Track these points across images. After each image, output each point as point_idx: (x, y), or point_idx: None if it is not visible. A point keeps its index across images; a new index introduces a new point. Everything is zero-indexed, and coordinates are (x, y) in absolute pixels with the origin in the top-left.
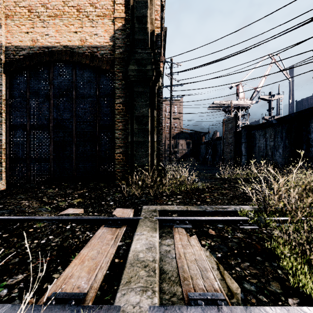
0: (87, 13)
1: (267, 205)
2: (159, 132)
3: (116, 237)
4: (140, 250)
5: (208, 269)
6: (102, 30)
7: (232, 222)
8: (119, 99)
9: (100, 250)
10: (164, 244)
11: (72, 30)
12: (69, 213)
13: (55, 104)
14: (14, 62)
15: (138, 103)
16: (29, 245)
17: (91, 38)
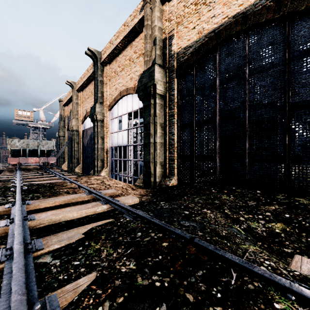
0: None
1: None
2: None
3: None
4: None
5: None
6: None
7: None
8: None
9: None
10: None
11: None
12: None
13: (222, 93)
14: (183, 63)
15: None
16: None
17: None
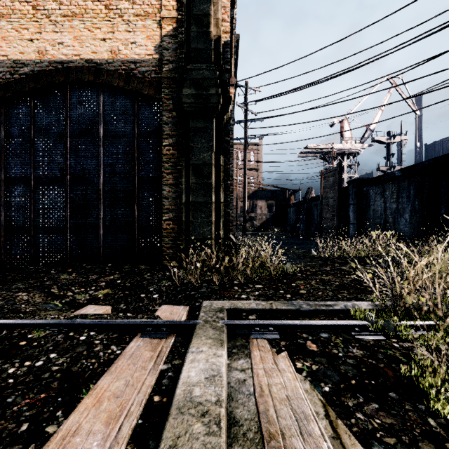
0: (121, 12)
1: (398, 303)
2: (227, 189)
3: (158, 355)
4: (196, 381)
5: (310, 416)
6: (144, 36)
7: (342, 329)
8: (168, 139)
9: (130, 380)
10: (236, 369)
11: (98, 36)
12: (88, 313)
13: (73, 147)
14: (11, 84)
15: (196, 145)
16: (14, 371)
17: (126, 49)
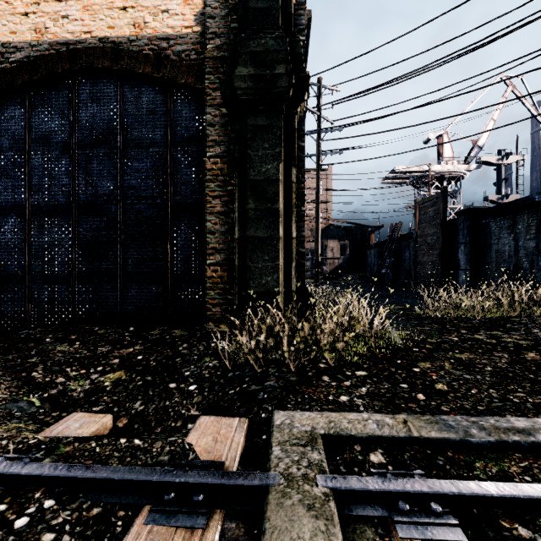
0: None
1: None
2: (301, 218)
3: None
4: None
5: None
6: (180, 0)
7: None
8: (214, 147)
9: None
10: None
11: (117, 3)
12: (63, 436)
13: (82, 163)
14: None
15: (255, 152)
16: None
17: (155, 20)
